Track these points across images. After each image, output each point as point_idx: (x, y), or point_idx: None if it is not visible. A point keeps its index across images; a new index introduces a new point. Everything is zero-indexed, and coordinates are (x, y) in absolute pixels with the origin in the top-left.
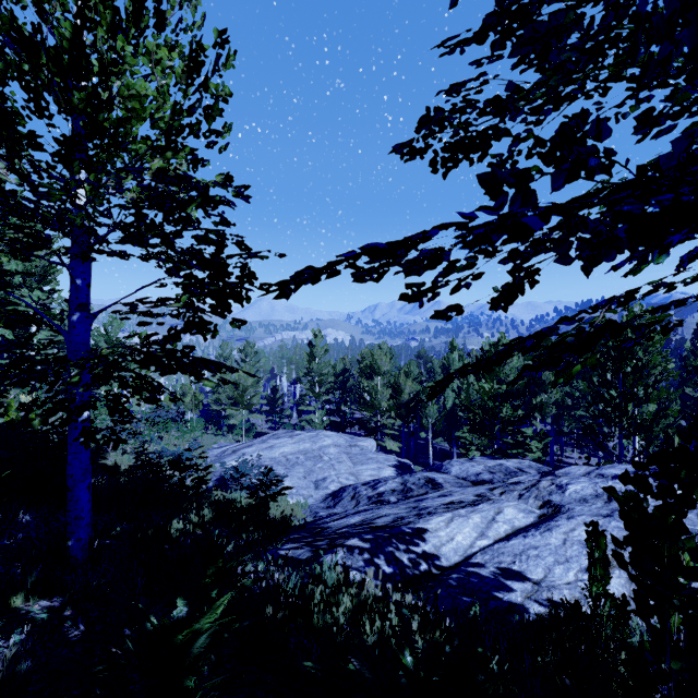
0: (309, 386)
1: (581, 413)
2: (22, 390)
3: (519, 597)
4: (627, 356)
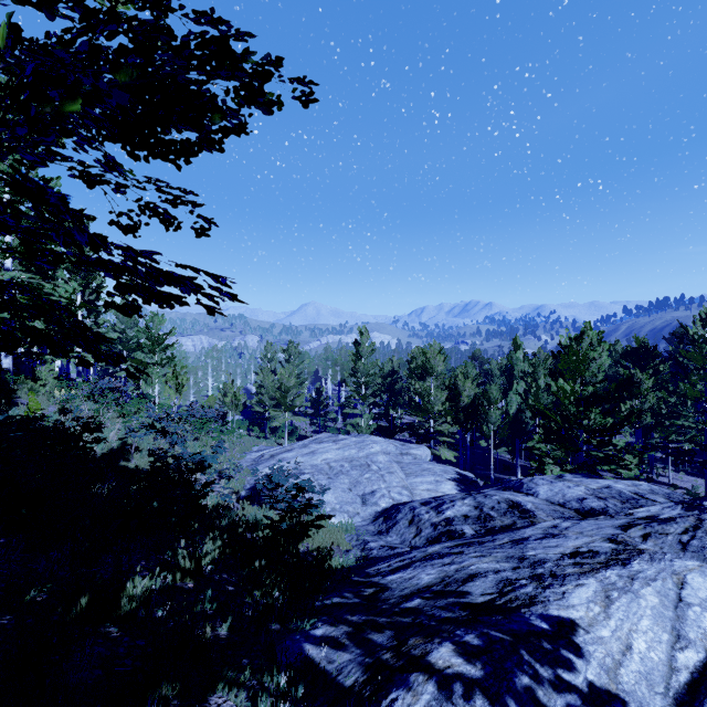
0: (354, 388)
1: (684, 423)
2: (60, 386)
3: None
4: None
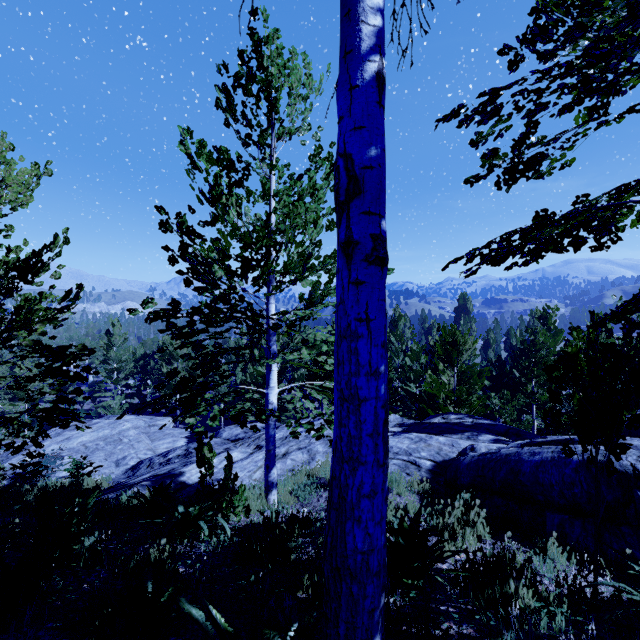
0: (106, 373)
1: None
2: None
3: (217, 486)
4: (323, 354)
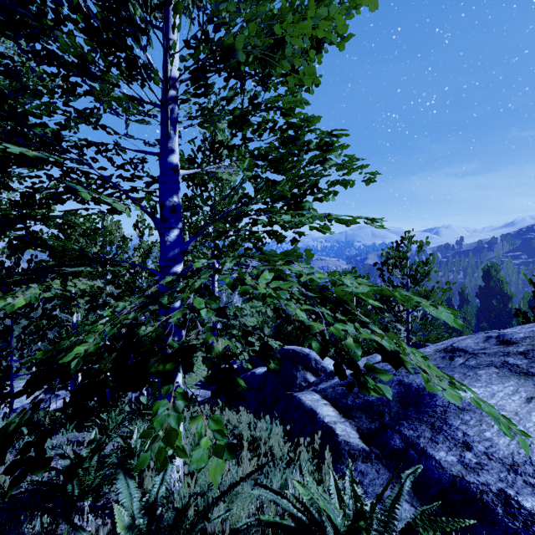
0: None
1: None
2: None
3: None
4: None
